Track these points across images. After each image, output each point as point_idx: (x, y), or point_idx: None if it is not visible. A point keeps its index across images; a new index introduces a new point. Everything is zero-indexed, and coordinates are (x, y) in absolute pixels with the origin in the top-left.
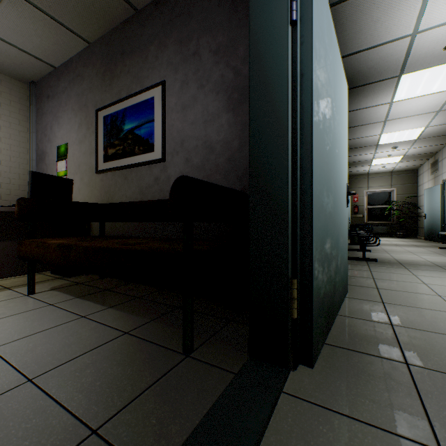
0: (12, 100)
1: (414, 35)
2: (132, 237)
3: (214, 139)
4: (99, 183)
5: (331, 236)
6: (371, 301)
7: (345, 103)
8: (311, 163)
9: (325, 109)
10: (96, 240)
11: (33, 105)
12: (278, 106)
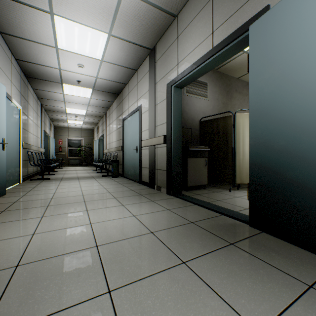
0: None
1: (61, 69)
2: None
3: None
4: None
5: None
6: (18, 196)
7: (2, 96)
8: None
9: None
10: None
11: None
12: None
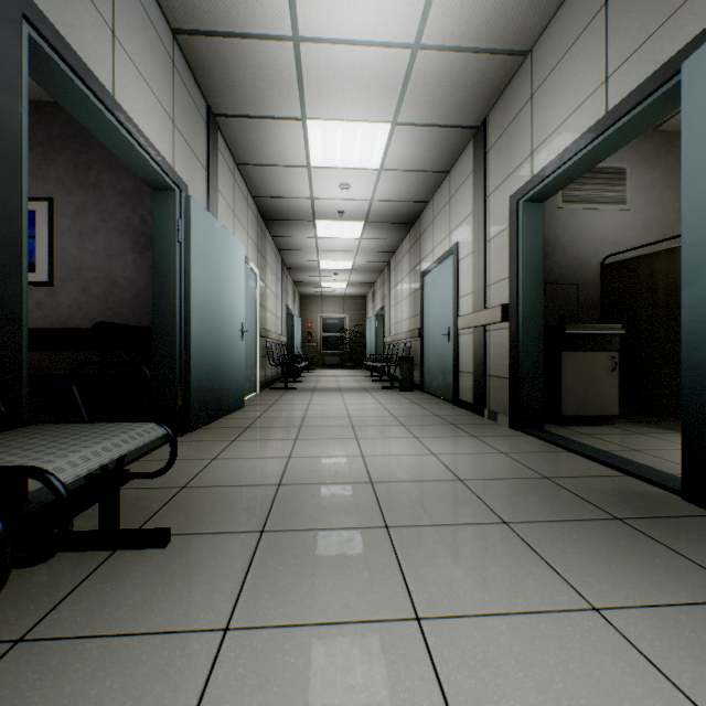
0: None
1: (313, 199)
2: None
3: (119, 274)
4: None
5: (215, 362)
6: (259, 411)
7: (241, 261)
8: (191, 320)
9: (206, 283)
10: None
11: None
12: (171, 287)
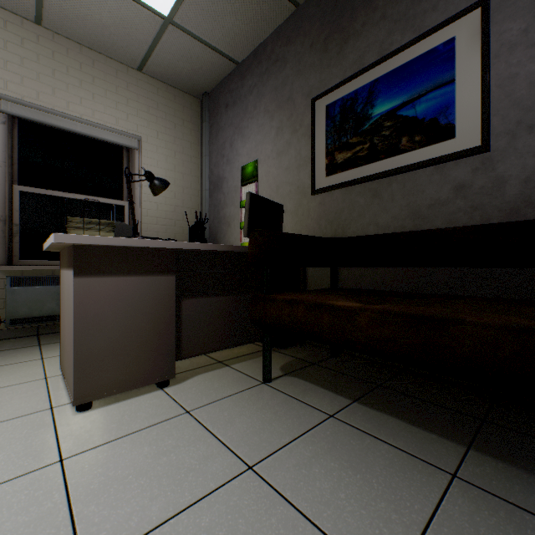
0: (184, 120)
1: None
2: (413, 295)
3: None
4: (315, 209)
5: None
6: None
7: None
8: None
9: None
10: (395, 302)
11: (205, 122)
12: None
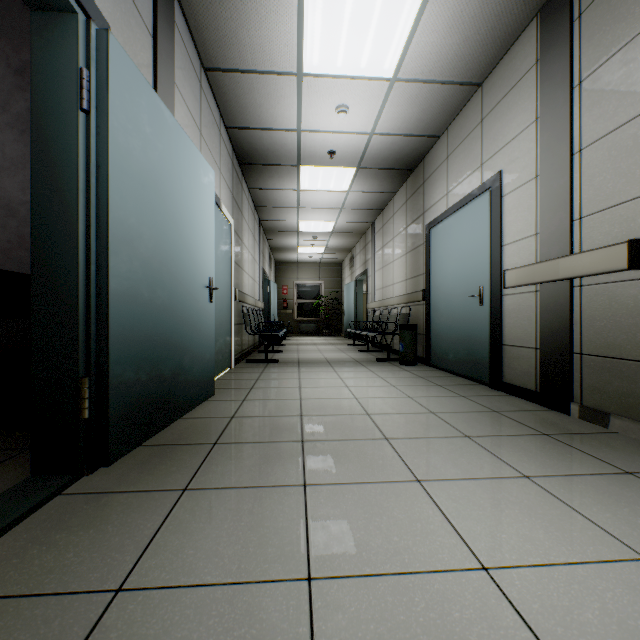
0: None
1: (301, 132)
2: None
3: (16, 197)
4: None
5: (163, 334)
6: (234, 400)
7: (209, 190)
8: (108, 259)
9: (144, 201)
10: None
11: None
12: (67, 194)
